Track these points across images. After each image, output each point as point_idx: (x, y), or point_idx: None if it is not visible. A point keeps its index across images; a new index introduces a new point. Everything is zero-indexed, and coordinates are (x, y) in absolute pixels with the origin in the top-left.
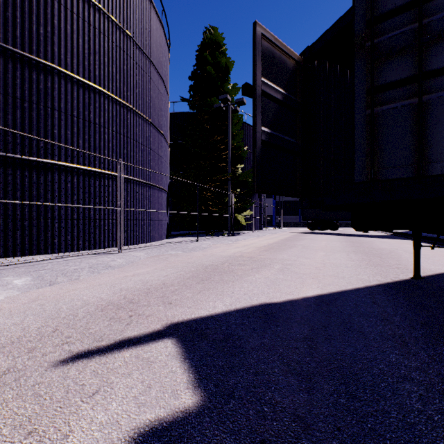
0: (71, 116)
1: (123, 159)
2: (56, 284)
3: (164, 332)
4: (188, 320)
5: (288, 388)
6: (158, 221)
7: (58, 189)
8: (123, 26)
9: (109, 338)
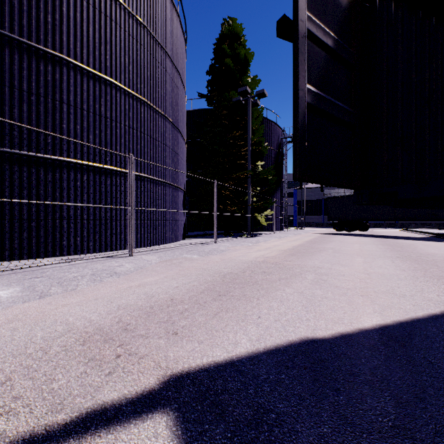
0: (80, 110)
1: (136, 156)
2: (47, 297)
3: (157, 396)
4: (197, 368)
5: None
6: (174, 221)
7: (67, 188)
8: (136, 14)
9: (72, 406)
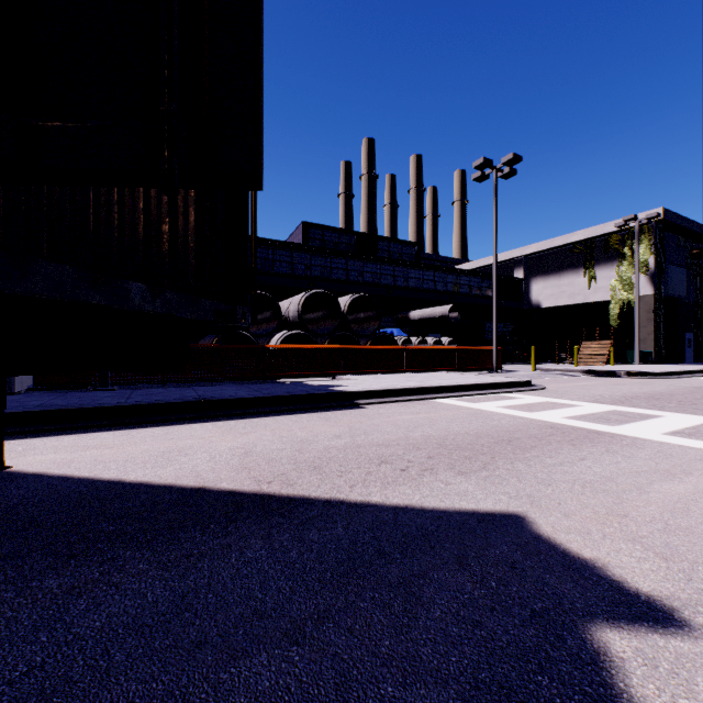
0: None
1: None
2: None
3: None
4: None
5: (446, 587)
6: None
7: None
8: None
9: None
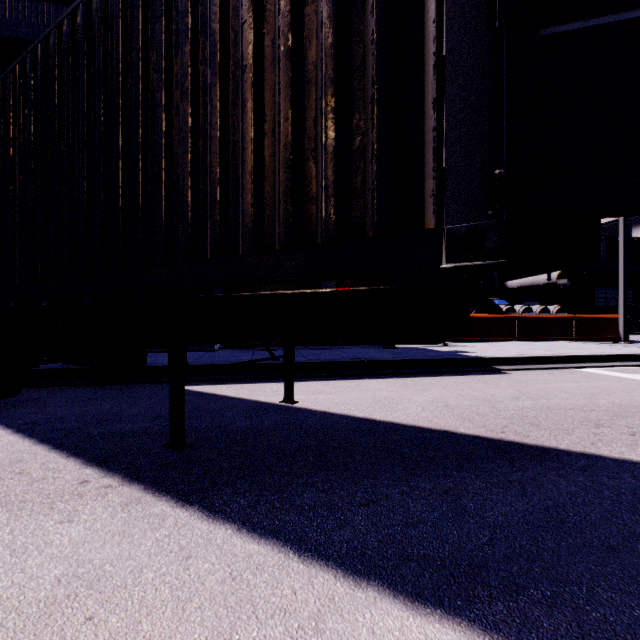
0: None
1: None
2: None
3: None
4: None
5: None
6: None
7: None
8: None
9: None
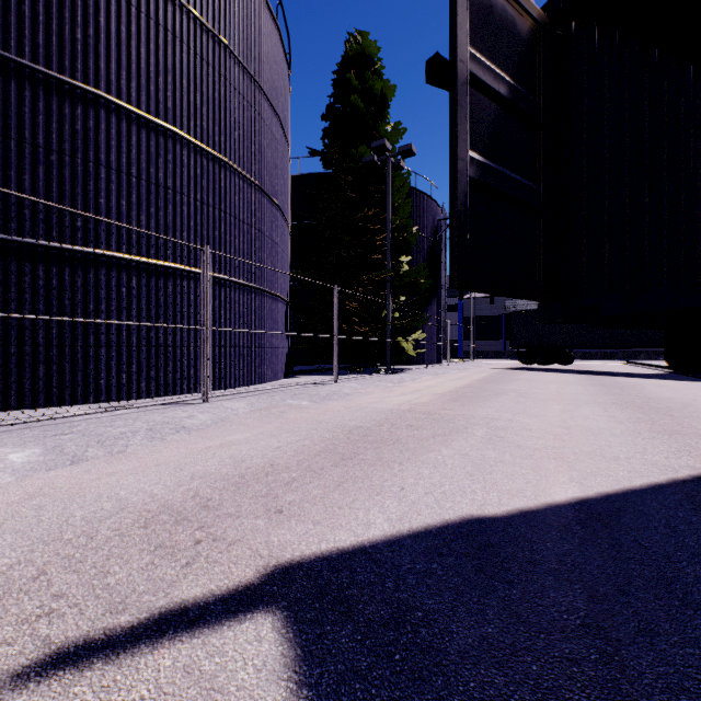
0: (127, 176)
1: (214, 247)
2: (83, 462)
3: (258, 592)
4: (312, 557)
5: None
6: (271, 349)
7: (106, 297)
8: (214, 27)
9: (139, 605)
